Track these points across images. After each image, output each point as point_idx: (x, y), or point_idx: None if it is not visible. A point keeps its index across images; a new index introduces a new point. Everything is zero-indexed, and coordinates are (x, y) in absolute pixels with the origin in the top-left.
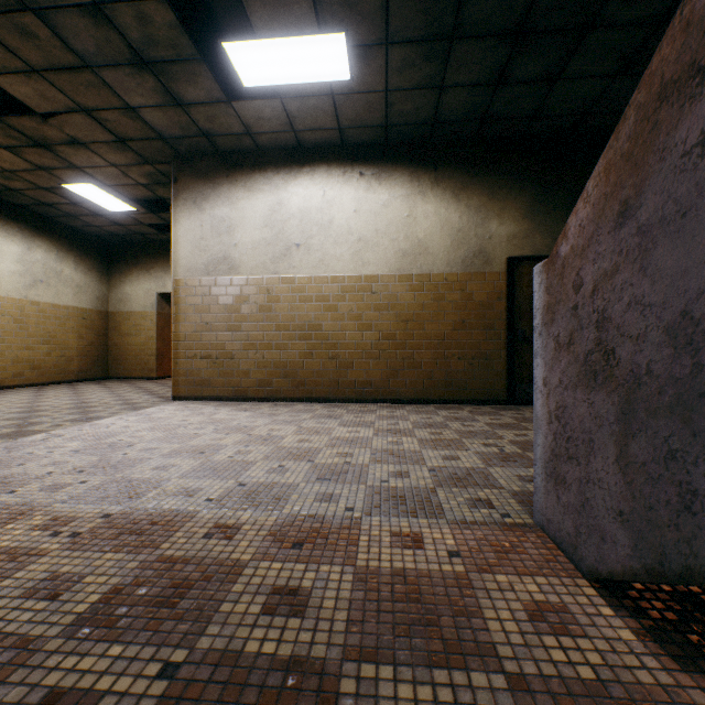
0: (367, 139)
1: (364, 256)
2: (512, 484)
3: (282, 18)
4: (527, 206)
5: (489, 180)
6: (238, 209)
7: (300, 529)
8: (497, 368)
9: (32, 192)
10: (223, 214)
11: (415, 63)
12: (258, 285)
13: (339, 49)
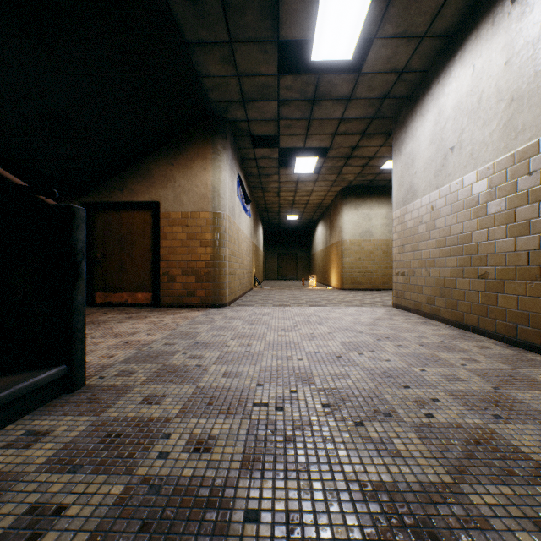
0: None
1: (515, 122)
2: (148, 389)
3: (300, 19)
4: None
5: None
6: (416, 140)
7: (141, 342)
8: None
9: (377, 178)
10: (409, 150)
11: None
12: (426, 205)
13: None
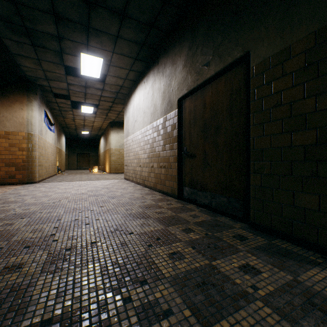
0: (141, 66)
1: (144, 119)
2: (2, 205)
3: (74, 62)
4: (184, 58)
5: (171, 53)
6: (129, 112)
7: None
8: (174, 174)
9: None
10: (128, 115)
11: (100, 40)
12: (131, 139)
13: (88, 56)
